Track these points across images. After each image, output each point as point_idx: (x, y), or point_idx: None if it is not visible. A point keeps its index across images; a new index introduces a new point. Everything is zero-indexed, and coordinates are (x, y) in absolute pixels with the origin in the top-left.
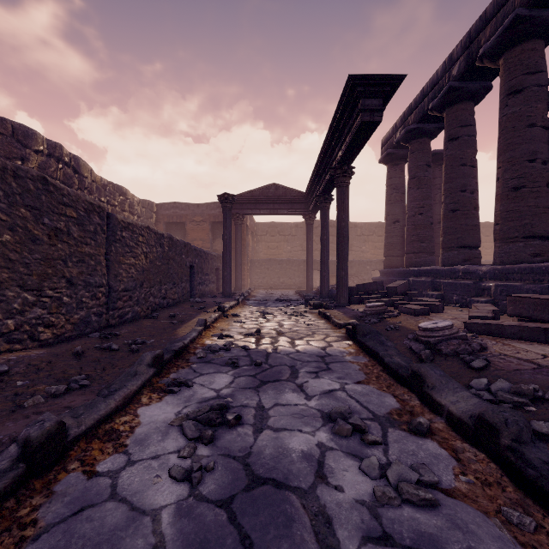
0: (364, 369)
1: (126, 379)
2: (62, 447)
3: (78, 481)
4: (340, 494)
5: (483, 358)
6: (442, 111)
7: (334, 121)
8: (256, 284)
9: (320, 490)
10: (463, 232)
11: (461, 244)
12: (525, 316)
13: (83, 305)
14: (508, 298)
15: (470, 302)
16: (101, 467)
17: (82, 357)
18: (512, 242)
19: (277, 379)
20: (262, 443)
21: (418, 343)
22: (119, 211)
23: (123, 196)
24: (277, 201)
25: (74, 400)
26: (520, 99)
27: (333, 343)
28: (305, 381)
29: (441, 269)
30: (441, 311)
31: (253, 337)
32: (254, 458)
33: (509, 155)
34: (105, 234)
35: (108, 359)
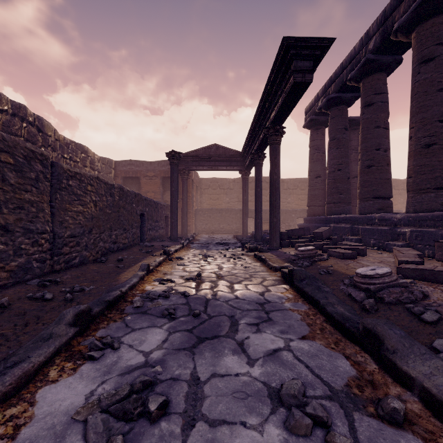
0: (305, 318)
1: (34, 346)
2: None
3: None
4: None
5: (433, 309)
6: (359, 81)
7: (268, 84)
8: (200, 229)
9: None
10: (378, 185)
11: (375, 195)
12: None
13: (22, 252)
14: (436, 244)
15: (387, 245)
16: None
17: (7, 309)
18: (424, 193)
19: (215, 335)
20: None
21: (356, 290)
22: (81, 166)
23: (84, 154)
24: (217, 159)
25: None
26: (431, 67)
27: (270, 287)
28: (246, 336)
29: (359, 217)
30: (365, 255)
31: (193, 281)
32: None
33: (421, 116)
34: (50, 182)
35: (35, 312)
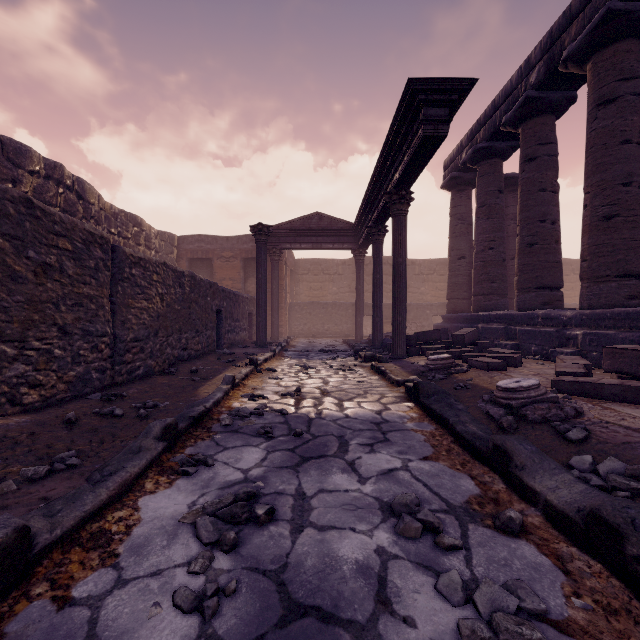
0: (430, 440)
1: (126, 458)
2: (24, 563)
3: (43, 614)
4: (412, 631)
5: (581, 426)
6: (517, 126)
7: (390, 136)
8: (296, 331)
9: (383, 624)
10: (543, 270)
11: (539, 284)
12: (626, 372)
13: (81, 359)
14: (604, 350)
15: (552, 353)
16: (79, 591)
17: (75, 426)
18: (603, 282)
19: (322, 454)
20: (303, 548)
21: (496, 406)
22: (133, 245)
23: (137, 227)
24: (321, 233)
25: (55, 487)
26: (612, 111)
27: (390, 405)
28: (358, 457)
29: (516, 314)
30: (519, 365)
31: (292, 398)
32: (291, 573)
33: (599, 178)
34: (110, 271)
35: (108, 429)
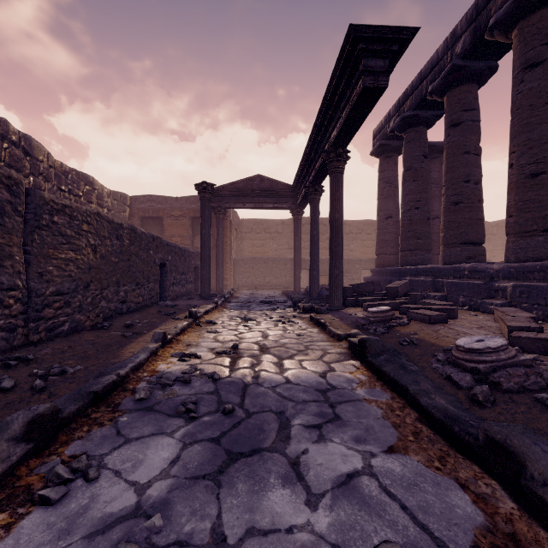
0: (389, 415)
1: None
2: None
3: None
4: None
5: None
6: (442, 94)
7: (329, 92)
8: (240, 284)
9: None
10: (467, 227)
11: (464, 239)
12: None
13: None
14: None
15: (482, 305)
16: None
17: None
18: (530, 236)
19: (256, 448)
20: None
21: (458, 370)
22: (84, 202)
23: (89, 186)
24: (262, 194)
25: None
26: (538, 73)
27: (334, 365)
28: (303, 449)
29: (443, 268)
30: (456, 317)
31: (227, 357)
32: None
33: (525, 137)
34: (23, 217)
35: None
